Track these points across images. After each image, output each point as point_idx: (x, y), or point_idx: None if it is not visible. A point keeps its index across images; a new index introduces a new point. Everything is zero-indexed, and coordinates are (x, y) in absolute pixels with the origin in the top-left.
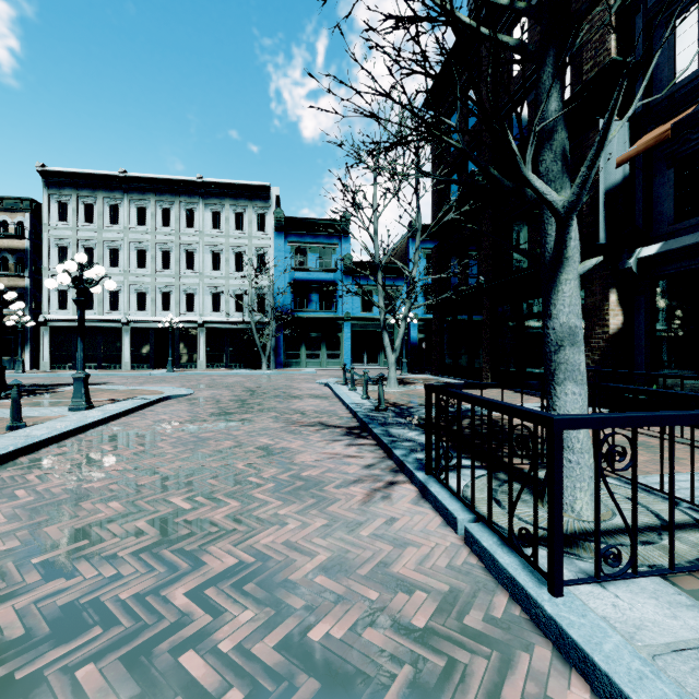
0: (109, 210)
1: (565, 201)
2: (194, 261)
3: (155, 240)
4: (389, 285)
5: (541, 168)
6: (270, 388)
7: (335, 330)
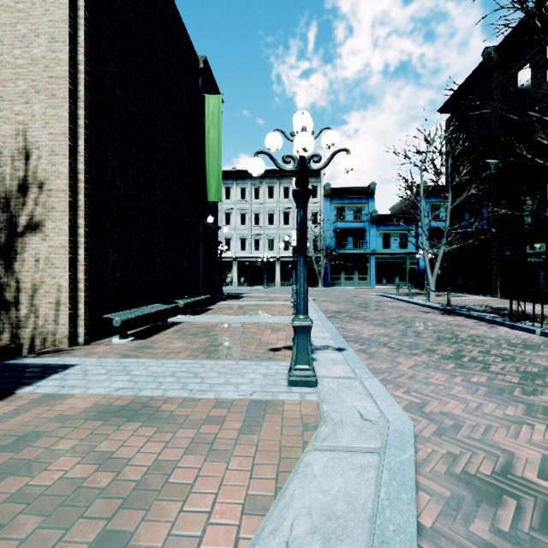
0: (225, 191)
1: None
2: (273, 219)
3: (251, 208)
4: (403, 229)
5: None
6: (350, 297)
7: (364, 261)
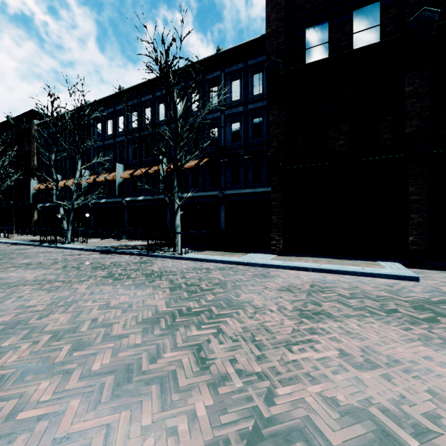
0: None
1: None
2: None
3: None
4: None
5: None
6: None
7: None
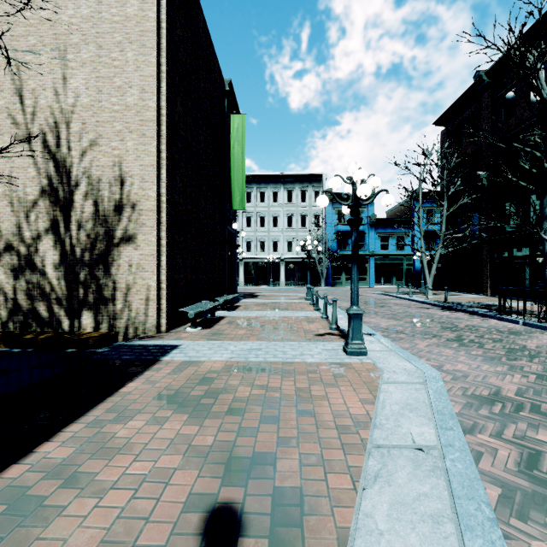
0: None
1: None
2: (278, 222)
3: (256, 211)
4: (400, 232)
5: (543, 226)
6: None
7: (364, 262)
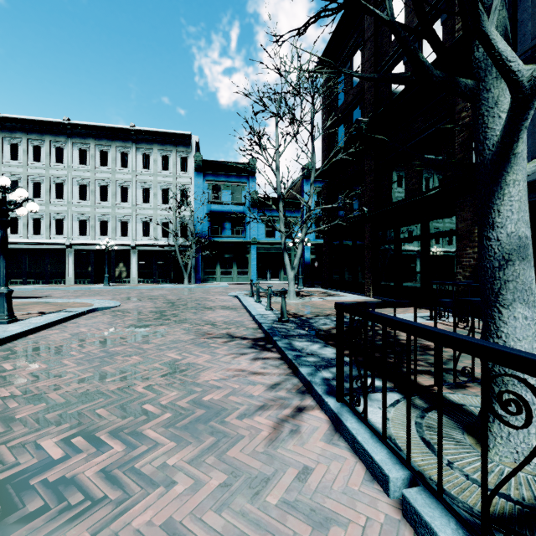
0: (55, 151)
1: (535, 69)
2: (128, 195)
3: (95, 177)
4: (287, 216)
5: (477, 53)
6: (188, 300)
7: (244, 252)
